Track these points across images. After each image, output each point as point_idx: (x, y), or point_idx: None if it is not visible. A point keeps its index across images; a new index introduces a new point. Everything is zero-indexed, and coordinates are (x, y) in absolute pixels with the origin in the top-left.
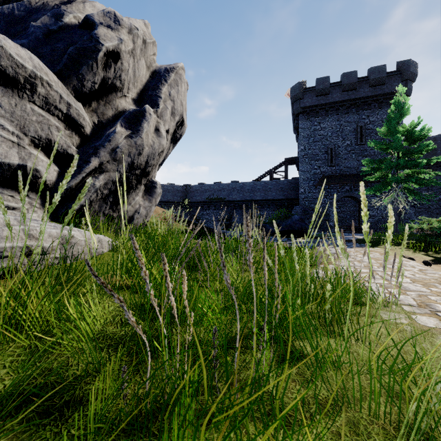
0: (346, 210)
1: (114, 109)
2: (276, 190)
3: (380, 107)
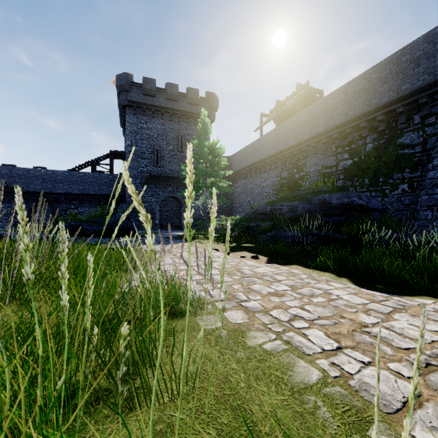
0: (170, 209)
1: None
2: (100, 184)
3: (195, 123)
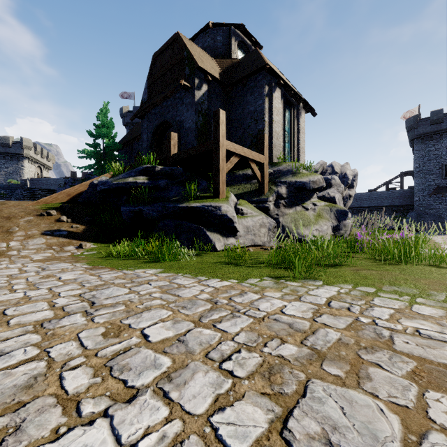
0: None
1: (345, 193)
2: (392, 198)
3: None
